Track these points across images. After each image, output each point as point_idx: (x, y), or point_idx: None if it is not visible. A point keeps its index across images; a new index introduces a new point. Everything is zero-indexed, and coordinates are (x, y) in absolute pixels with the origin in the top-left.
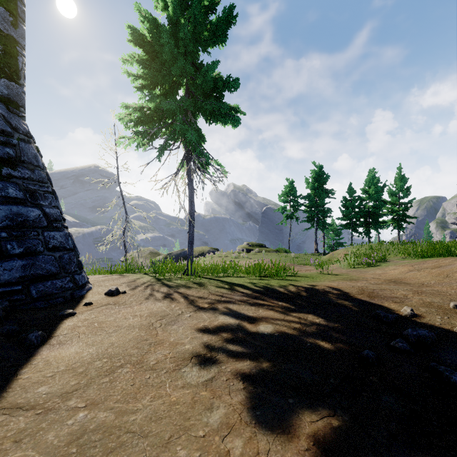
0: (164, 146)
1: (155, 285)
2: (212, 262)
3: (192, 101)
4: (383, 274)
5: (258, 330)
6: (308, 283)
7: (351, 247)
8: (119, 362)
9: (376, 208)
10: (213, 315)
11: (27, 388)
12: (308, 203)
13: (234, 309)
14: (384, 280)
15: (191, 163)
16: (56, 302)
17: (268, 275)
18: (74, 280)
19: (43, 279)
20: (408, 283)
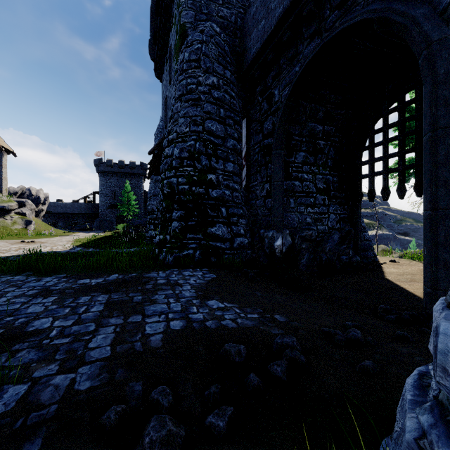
0: None
1: (414, 262)
2: None
3: None
4: None
5: None
6: None
7: None
8: (413, 274)
9: None
10: None
11: (389, 272)
12: None
13: None
14: None
15: None
16: (369, 261)
17: None
18: (373, 254)
19: (364, 251)
20: None
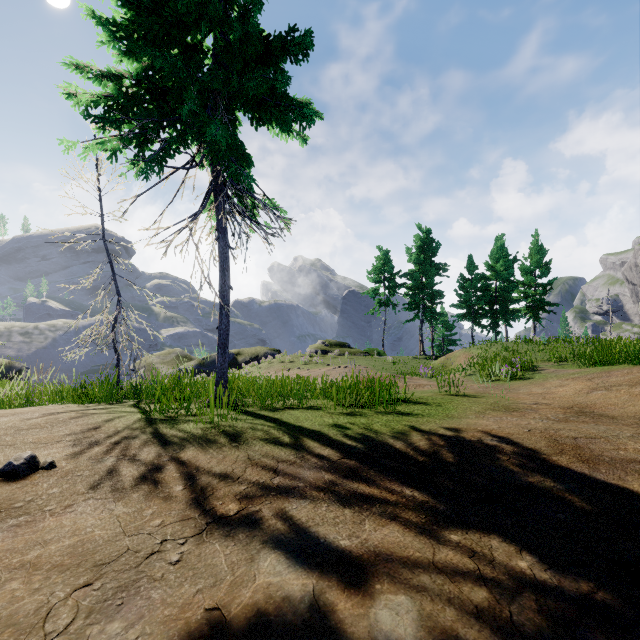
0: (163, 155)
1: (134, 440)
2: (270, 370)
3: (223, 78)
4: (548, 395)
5: (374, 635)
6: (443, 422)
7: (474, 347)
8: None
9: (506, 291)
10: (244, 551)
11: None
12: (410, 284)
13: (302, 521)
14: (563, 410)
15: (221, 198)
16: None
17: (362, 403)
18: None
19: None
20: (612, 417)
